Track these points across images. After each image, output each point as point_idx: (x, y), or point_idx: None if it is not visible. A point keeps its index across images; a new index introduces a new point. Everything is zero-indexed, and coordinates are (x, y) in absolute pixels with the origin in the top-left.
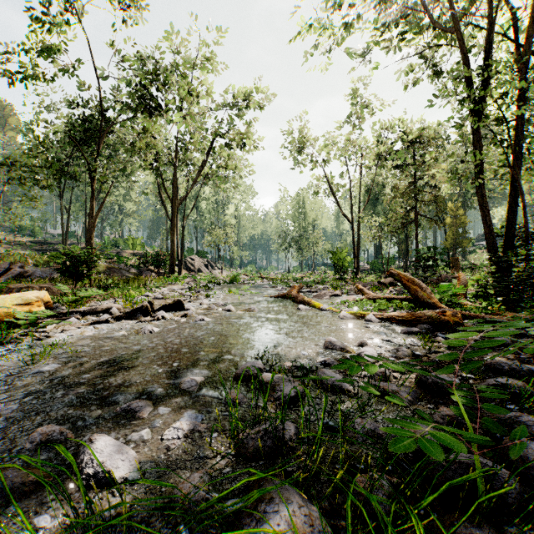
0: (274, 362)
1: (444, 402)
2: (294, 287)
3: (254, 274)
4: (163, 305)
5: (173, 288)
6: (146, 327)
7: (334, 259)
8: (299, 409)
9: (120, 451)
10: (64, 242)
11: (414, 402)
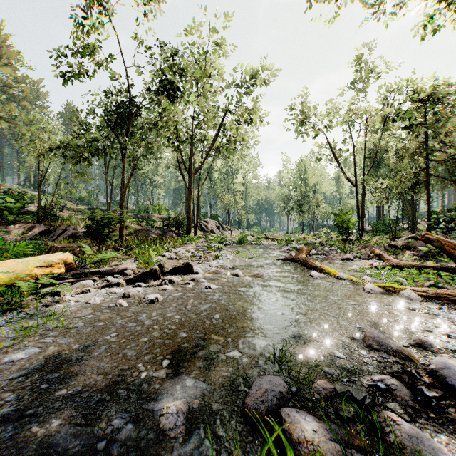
0: (300, 373)
1: None
2: (302, 250)
3: (260, 235)
4: (173, 268)
5: (188, 247)
6: (148, 296)
7: (337, 221)
8: None
9: None
10: (108, 209)
11: None
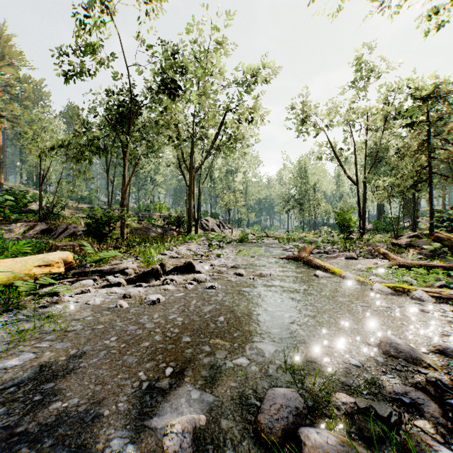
0: (314, 383)
1: None
2: (305, 249)
3: (260, 233)
4: (175, 267)
5: (189, 246)
6: (150, 297)
7: (339, 219)
8: None
9: None
10: (109, 207)
11: None
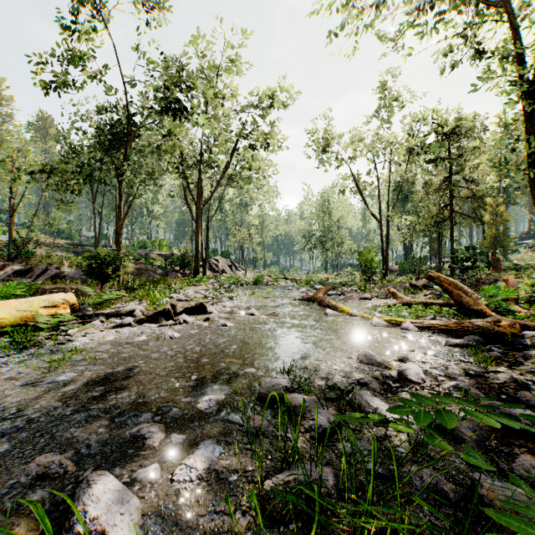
0: (303, 378)
1: (521, 444)
2: (320, 290)
3: (278, 275)
4: (186, 308)
5: (197, 289)
6: (166, 332)
7: (361, 259)
8: (336, 445)
9: (120, 500)
10: (97, 244)
11: (481, 442)
